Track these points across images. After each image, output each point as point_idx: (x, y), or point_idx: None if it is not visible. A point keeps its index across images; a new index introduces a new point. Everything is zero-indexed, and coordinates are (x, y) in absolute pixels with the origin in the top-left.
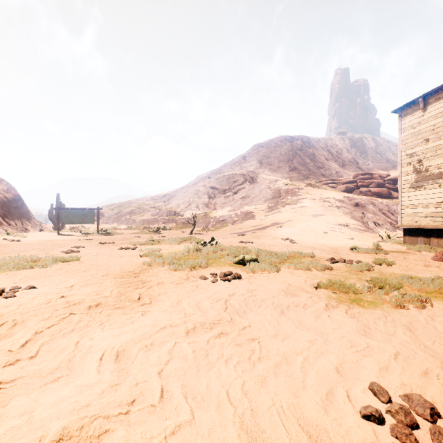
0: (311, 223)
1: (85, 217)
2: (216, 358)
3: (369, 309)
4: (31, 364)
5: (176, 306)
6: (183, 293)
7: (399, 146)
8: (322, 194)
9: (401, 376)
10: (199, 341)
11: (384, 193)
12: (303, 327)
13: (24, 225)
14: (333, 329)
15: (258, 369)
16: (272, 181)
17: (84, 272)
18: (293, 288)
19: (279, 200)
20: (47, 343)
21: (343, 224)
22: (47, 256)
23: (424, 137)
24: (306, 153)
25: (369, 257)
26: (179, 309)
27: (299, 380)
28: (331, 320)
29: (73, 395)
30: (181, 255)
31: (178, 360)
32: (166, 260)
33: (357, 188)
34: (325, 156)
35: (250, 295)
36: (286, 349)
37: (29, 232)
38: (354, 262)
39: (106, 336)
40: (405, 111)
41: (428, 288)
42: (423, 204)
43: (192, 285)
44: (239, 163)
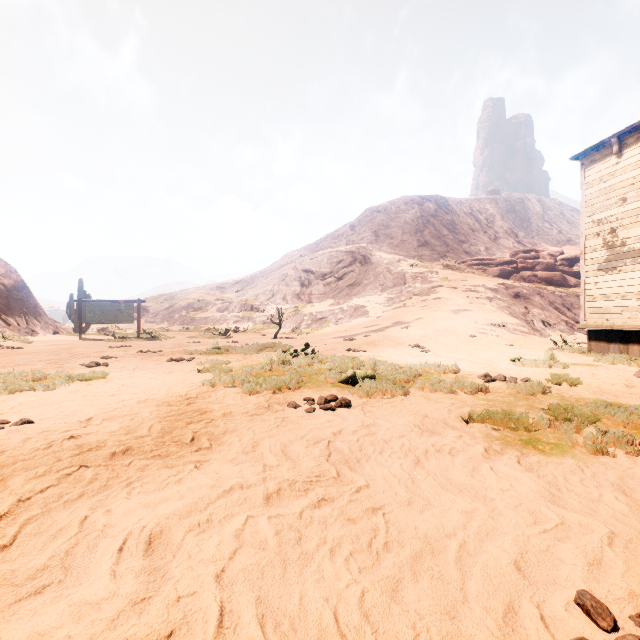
0: (450, 322)
1: (120, 314)
2: (314, 546)
3: (553, 456)
4: (1, 560)
5: (250, 453)
6: (262, 430)
7: (581, 209)
8: (467, 280)
9: (627, 579)
10: (287, 514)
11: (556, 279)
12: (453, 488)
13: (30, 326)
14: (502, 492)
15: (385, 566)
16: (393, 262)
17: (111, 396)
18: (431, 421)
19: (404, 289)
20: (35, 520)
21: (498, 324)
22: (58, 372)
23: (619, 195)
24: (443, 221)
25: (540, 372)
26: (255, 456)
27: (455, 586)
28: (497, 476)
29: (63, 624)
30: (260, 370)
31: (251, 549)
32: (237, 378)
33: (517, 272)
34: (470, 225)
35: (365, 433)
36: (428, 528)
37: (37, 335)
38: (519, 381)
39: (133, 507)
40: (591, 156)
41: (639, 421)
42: (618, 294)
43: (276, 417)
44: (346, 236)
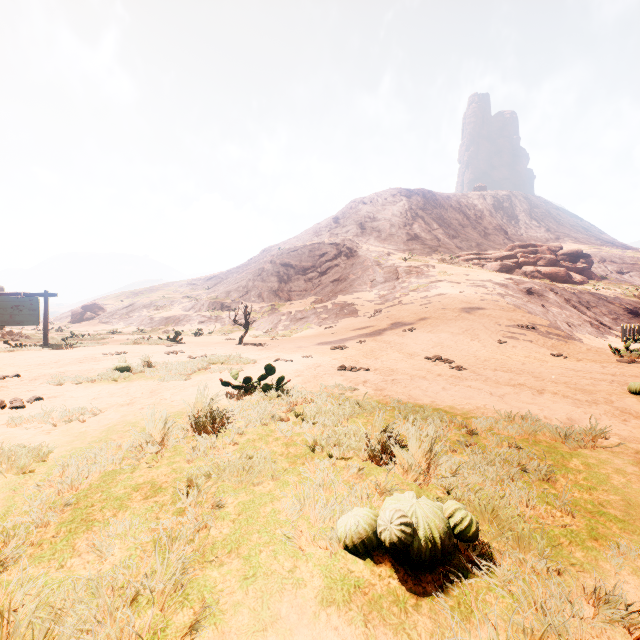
0: (465, 323)
1: (17, 312)
2: None
3: None
4: None
5: None
6: None
7: None
8: (469, 274)
9: None
10: None
11: (561, 275)
12: None
13: None
14: None
15: None
16: (382, 255)
17: None
18: None
19: (398, 284)
20: None
21: (526, 325)
22: None
23: None
24: (432, 214)
25: None
26: None
27: None
28: None
29: None
30: (119, 463)
31: None
32: None
33: (518, 267)
34: (459, 220)
35: None
36: None
37: None
38: None
39: None
40: None
41: None
42: None
43: None
44: (329, 228)
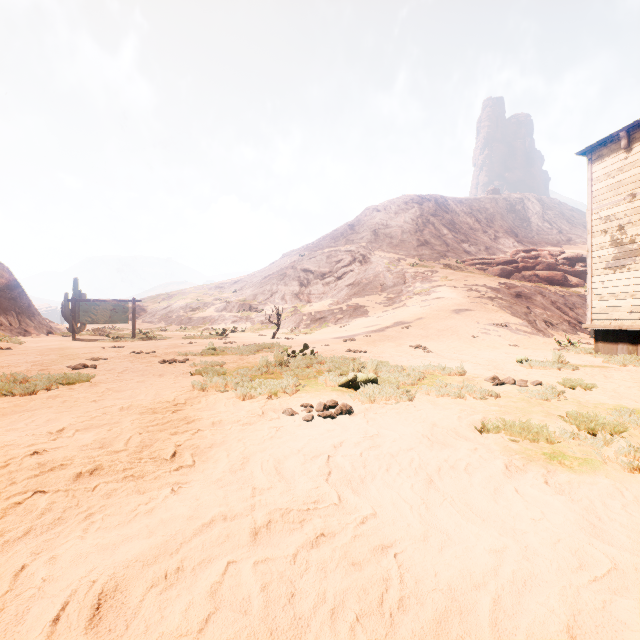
0: (452, 322)
1: (114, 313)
2: (311, 607)
3: (584, 474)
4: None
5: (238, 471)
6: (254, 442)
7: (588, 205)
8: (468, 279)
9: None
10: (277, 558)
11: (557, 278)
12: (475, 517)
13: (23, 326)
14: (534, 523)
15: (402, 636)
16: (393, 261)
17: (92, 402)
18: (441, 431)
19: (404, 288)
20: None
21: (500, 324)
22: (40, 374)
23: (628, 191)
24: (443, 220)
25: (550, 374)
26: (244, 476)
27: None
28: (524, 501)
29: None
30: (256, 373)
31: (229, 614)
32: (231, 381)
33: (518, 271)
34: (470, 224)
35: (369, 445)
36: (452, 575)
37: (30, 335)
38: (529, 384)
39: (85, 552)
40: (599, 151)
41: None
42: (627, 293)
43: (271, 427)
44: (345, 235)
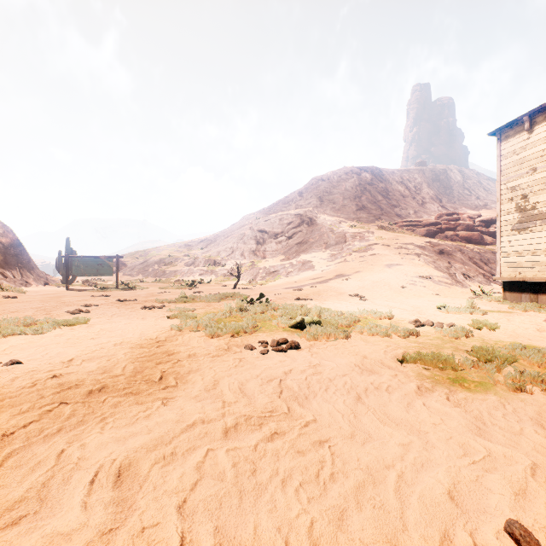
0: (384, 275)
1: (101, 268)
2: (268, 477)
3: (478, 393)
4: None
5: (211, 390)
6: (222, 369)
7: (497, 177)
8: (398, 238)
9: None
10: (243, 447)
11: (475, 238)
12: (390, 422)
13: (24, 278)
14: (434, 426)
15: (332, 496)
16: (335, 223)
17: (91, 339)
18: (369, 362)
19: (345, 246)
20: (16, 453)
21: (425, 276)
22: (46, 318)
23: (530, 166)
24: (378, 188)
25: (463, 318)
26: (216, 393)
27: (395, 514)
28: (429, 411)
29: None
30: (221, 317)
31: (210, 481)
32: (201, 323)
33: (441, 232)
34: (401, 191)
35: (312, 372)
36: (370, 460)
37: (30, 286)
38: (444, 326)
39: (105, 441)
40: (506, 132)
41: None
42: (529, 251)
43: (235, 358)
44: (295, 201)
